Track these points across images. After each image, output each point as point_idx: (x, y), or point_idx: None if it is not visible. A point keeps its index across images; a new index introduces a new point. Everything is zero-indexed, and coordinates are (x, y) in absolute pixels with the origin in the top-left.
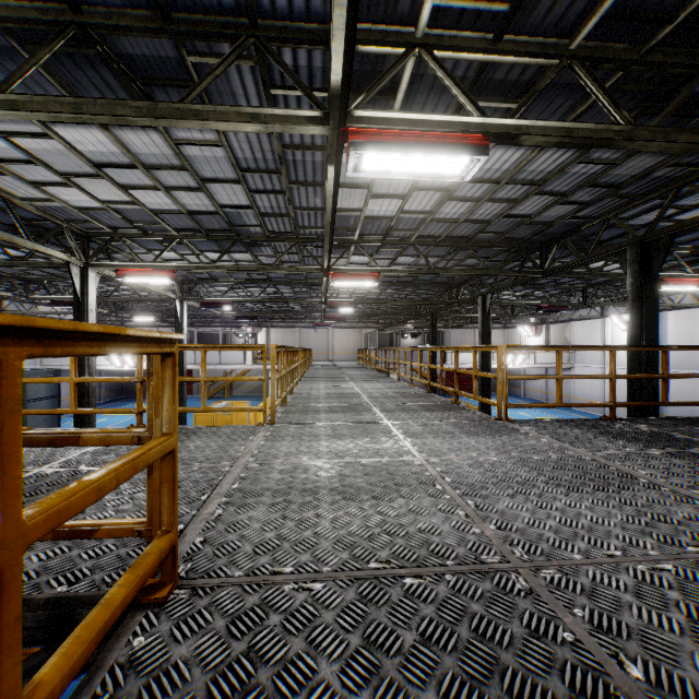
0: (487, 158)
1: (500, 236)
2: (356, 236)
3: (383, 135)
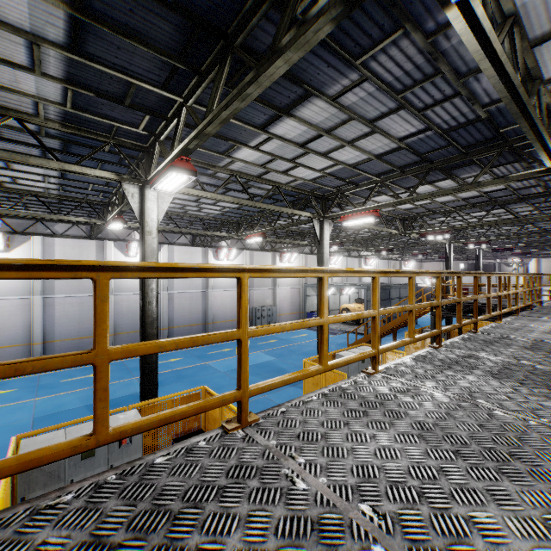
0: None
1: None
2: None
3: None
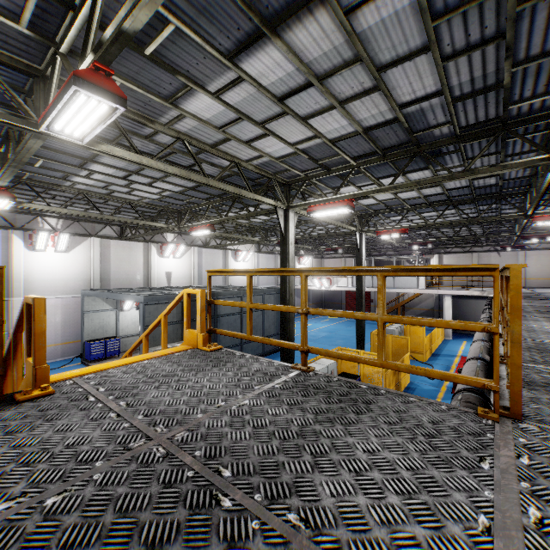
0: None
1: None
2: None
3: None
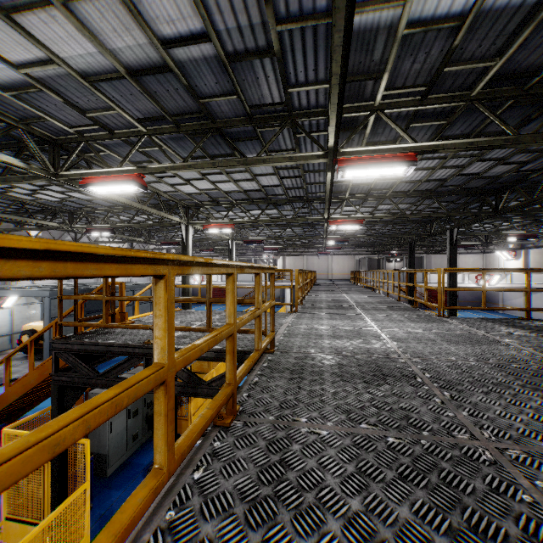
0: None
1: (458, 187)
2: (347, 195)
3: (356, 161)
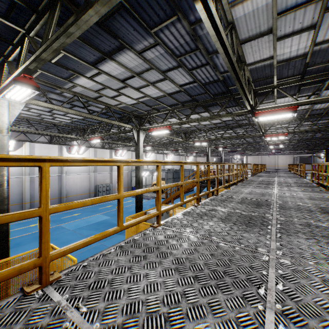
0: (304, 123)
1: None
2: None
3: (269, 136)
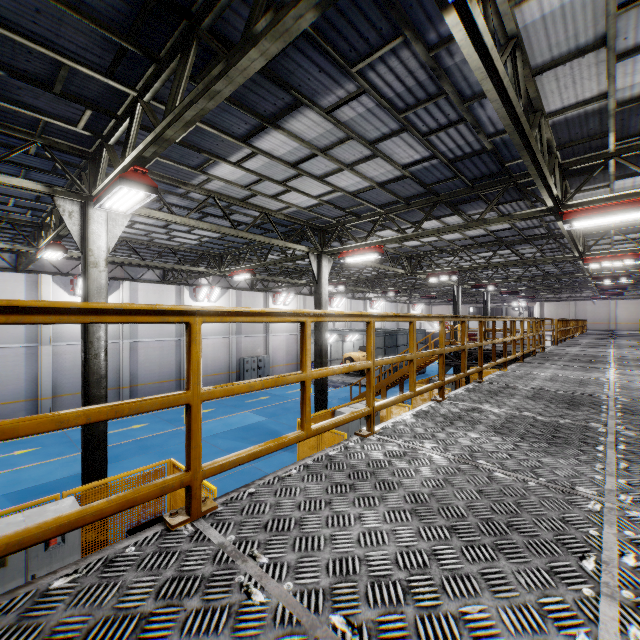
0: None
1: None
2: None
3: (596, 260)
